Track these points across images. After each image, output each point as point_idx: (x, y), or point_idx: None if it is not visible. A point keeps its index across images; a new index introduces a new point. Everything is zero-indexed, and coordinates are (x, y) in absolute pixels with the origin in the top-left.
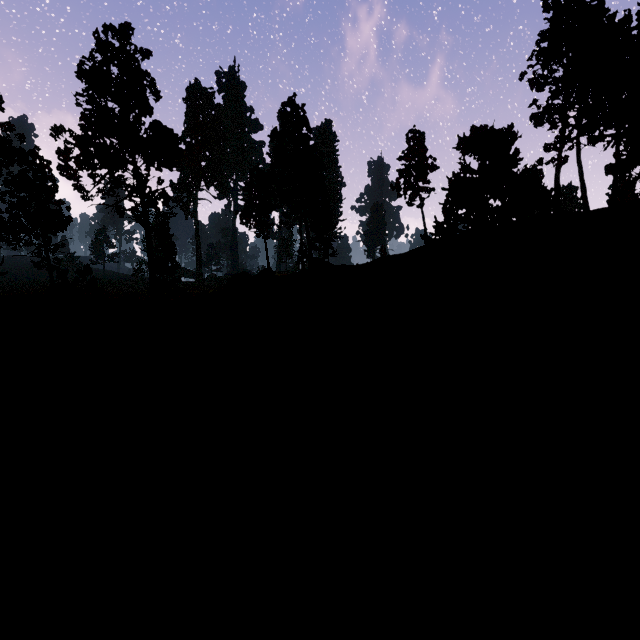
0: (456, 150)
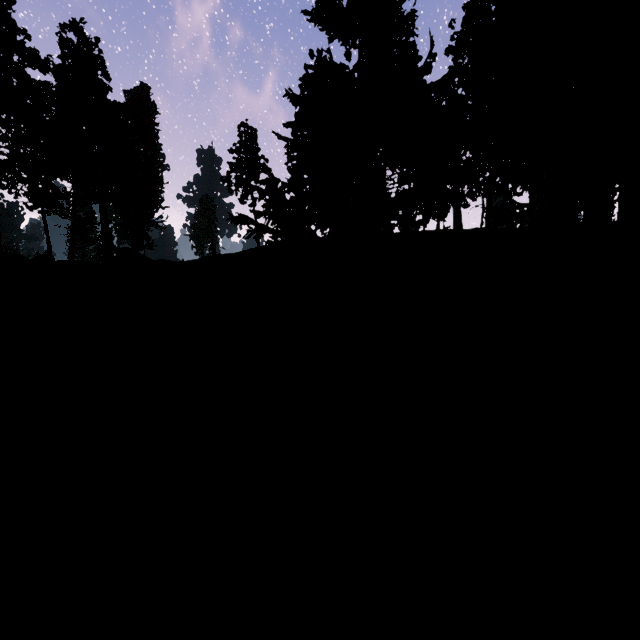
0: (314, 16)
